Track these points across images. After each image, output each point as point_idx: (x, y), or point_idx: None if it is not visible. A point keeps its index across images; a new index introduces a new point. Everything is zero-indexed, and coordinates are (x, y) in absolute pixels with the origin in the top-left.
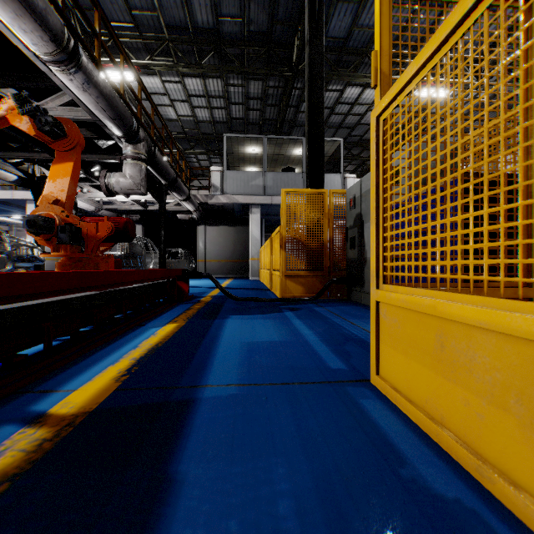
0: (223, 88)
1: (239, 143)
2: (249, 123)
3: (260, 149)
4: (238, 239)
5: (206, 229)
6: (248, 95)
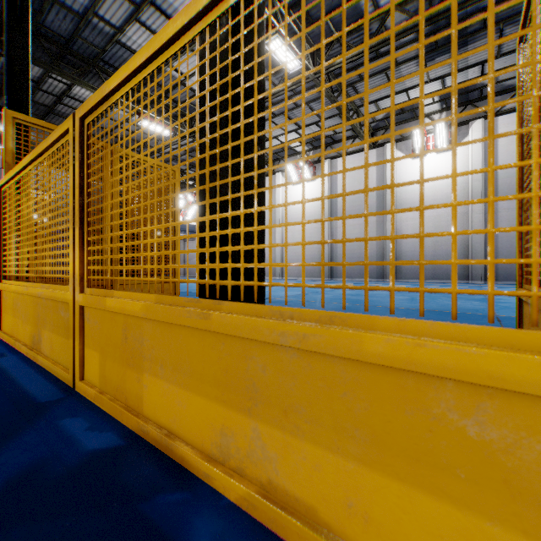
0: None
1: None
2: None
3: None
4: None
5: None
6: None
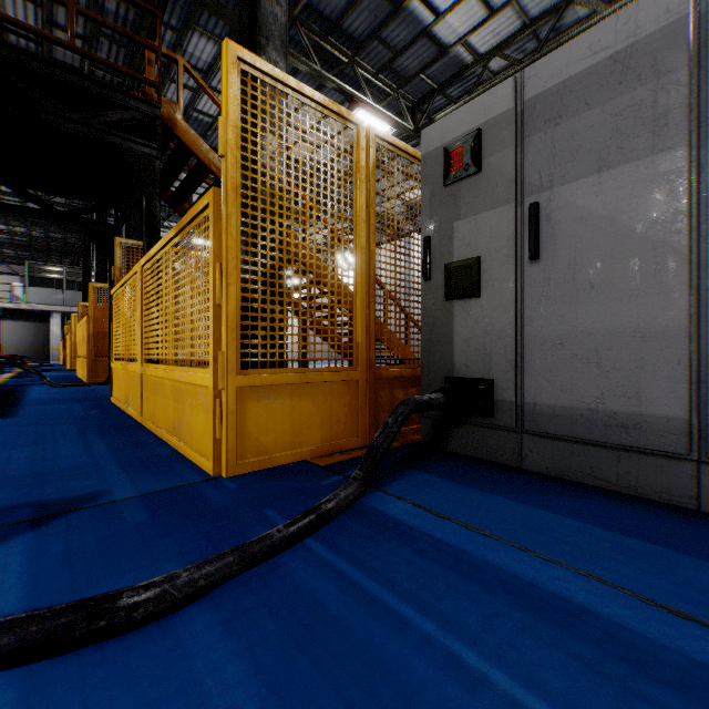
0: (27, 230)
1: (41, 265)
2: (52, 245)
3: (62, 269)
4: (40, 332)
5: (4, 323)
6: (50, 236)
